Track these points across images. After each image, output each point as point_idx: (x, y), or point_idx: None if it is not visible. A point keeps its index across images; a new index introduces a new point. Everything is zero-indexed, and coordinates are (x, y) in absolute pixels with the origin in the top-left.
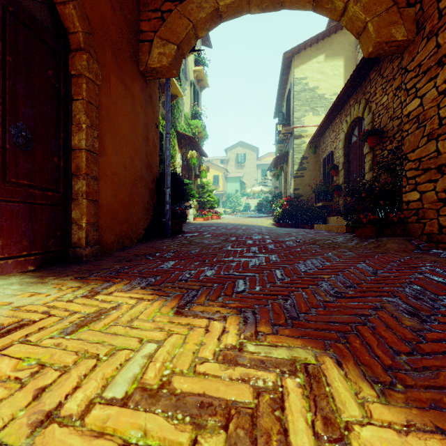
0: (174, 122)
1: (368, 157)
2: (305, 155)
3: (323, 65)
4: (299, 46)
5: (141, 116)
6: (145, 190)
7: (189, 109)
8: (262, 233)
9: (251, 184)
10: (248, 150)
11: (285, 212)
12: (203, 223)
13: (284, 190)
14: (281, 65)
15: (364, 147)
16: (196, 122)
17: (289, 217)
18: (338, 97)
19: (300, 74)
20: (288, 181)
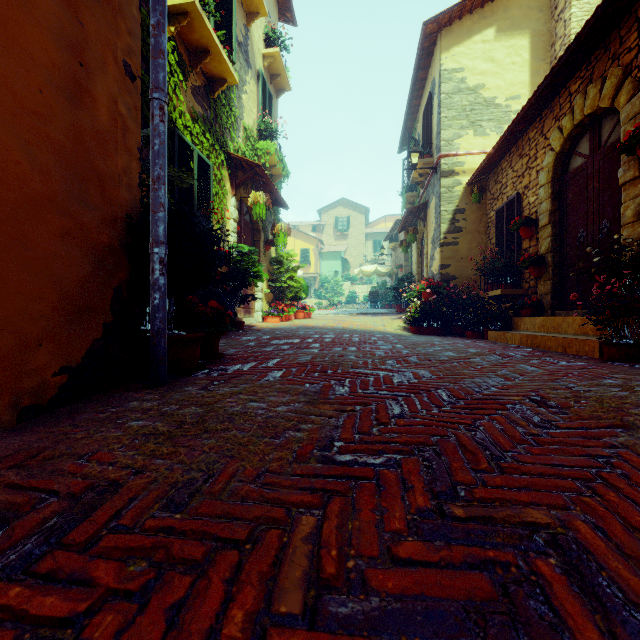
0: (222, 135)
1: (634, 190)
2: (461, 205)
3: (492, 46)
4: (451, 10)
5: (49, 4)
6: (69, 246)
7: (253, 120)
8: (403, 357)
9: (358, 262)
10: (353, 212)
11: (427, 306)
12: (277, 328)
13: (418, 269)
14: (418, 49)
15: (621, 168)
16: (267, 145)
17: (434, 316)
18: (550, 74)
19: (451, 63)
20: (428, 253)
